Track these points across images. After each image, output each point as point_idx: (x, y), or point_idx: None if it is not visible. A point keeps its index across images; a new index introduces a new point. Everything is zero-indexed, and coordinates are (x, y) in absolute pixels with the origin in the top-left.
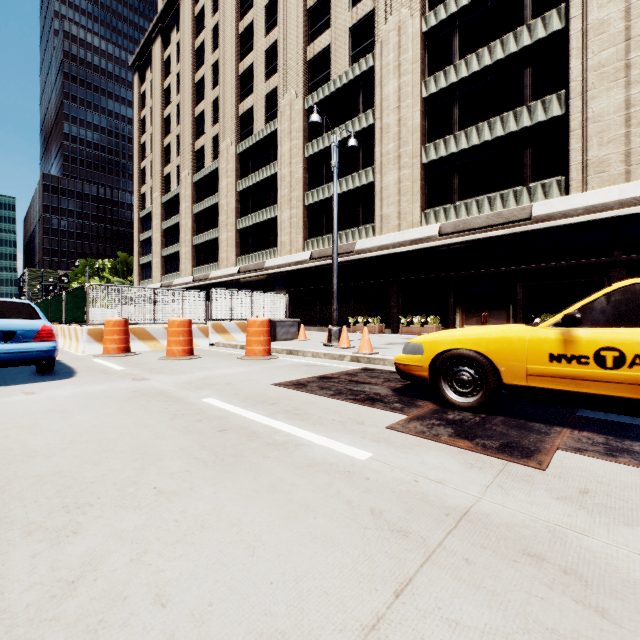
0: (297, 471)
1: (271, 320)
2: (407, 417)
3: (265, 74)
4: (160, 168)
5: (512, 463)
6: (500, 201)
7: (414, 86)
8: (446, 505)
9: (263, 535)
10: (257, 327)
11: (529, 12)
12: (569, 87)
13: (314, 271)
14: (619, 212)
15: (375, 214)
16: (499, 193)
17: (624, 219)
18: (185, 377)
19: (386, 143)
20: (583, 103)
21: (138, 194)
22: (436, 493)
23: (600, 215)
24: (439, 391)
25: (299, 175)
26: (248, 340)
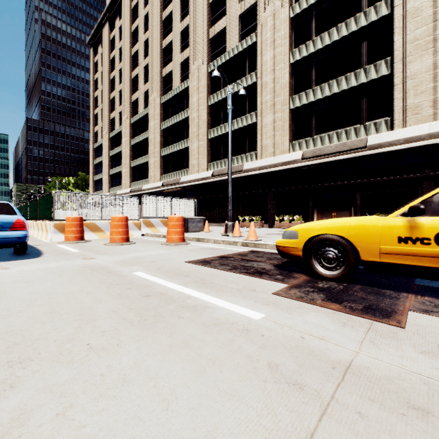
0: (205, 329)
1: (185, 218)
2: (288, 285)
3: (180, 48)
4: (108, 114)
5: (376, 322)
6: (345, 135)
7: (284, 55)
8: (331, 359)
9: (176, 388)
10: (174, 222)
11: (365, 3)
12: (393, 55)
13: (215, 184)
14: (429, 142)
15: (257, 144)
16: (344, 129)
17: (432, 147)
18: (122, 257)
19: (265, 95)
20: (403, 66)
21: (93, 132)
22: (320, 348)
23: (415, 144)
24: (310, 266)
25: (204, 118)
26: (168, 231)
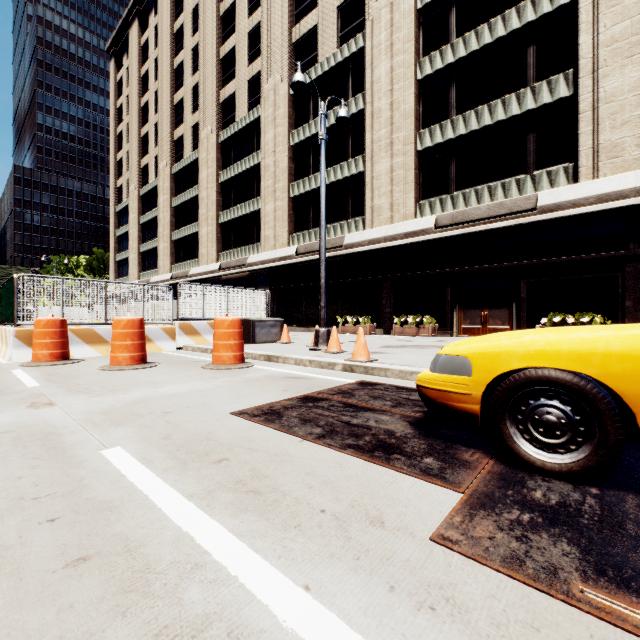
0: None
1: (249, 320)
2: (461, 499)
3: (248, 58)
4: (137, 159)
5: None
6: (501, 191)
7: (408, 67)
8: None
9: None
10: (226, 328)
11: None
12: (578, 65)
13: (300, 267)
14: (636, 200)
15: (365, 206)
16: (500, 182)
17: None
18: (111, 400)
19: (377, 129)
20: (594, 82)
21: (114, 187)
22: None
23: (614, 204)
24: (502, 439)
25: (284, 165)
26: (215, 344)
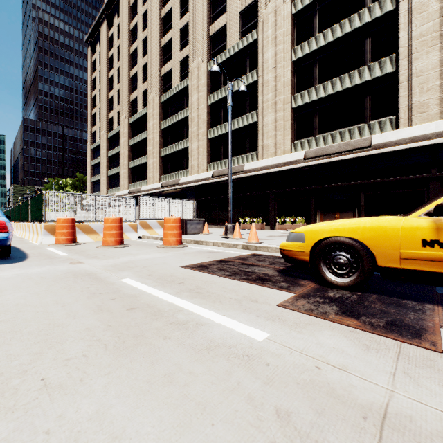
0: (196, 355)
1: (183, 219)
2: (294, 295)
3: (180, 46)
4: (106, 113)
5: (406, 344)
6: (348, 134)
7: (286, 52)
8: (359, 402)
9: None
10: (171, 223)
11: None
12: (398, 51)
13: (215, 185)
14: (436, 141)
15: (258, 144)
16: (347, 128)
17: (439, 146)
18: (112, 261)
19: (266, 93)
20: (409, 63)
21: (90, 132)
22: (343, 384)
23: (422, 143)
24: (319, 272)
25: (204, 117)
26: (164, 233)
